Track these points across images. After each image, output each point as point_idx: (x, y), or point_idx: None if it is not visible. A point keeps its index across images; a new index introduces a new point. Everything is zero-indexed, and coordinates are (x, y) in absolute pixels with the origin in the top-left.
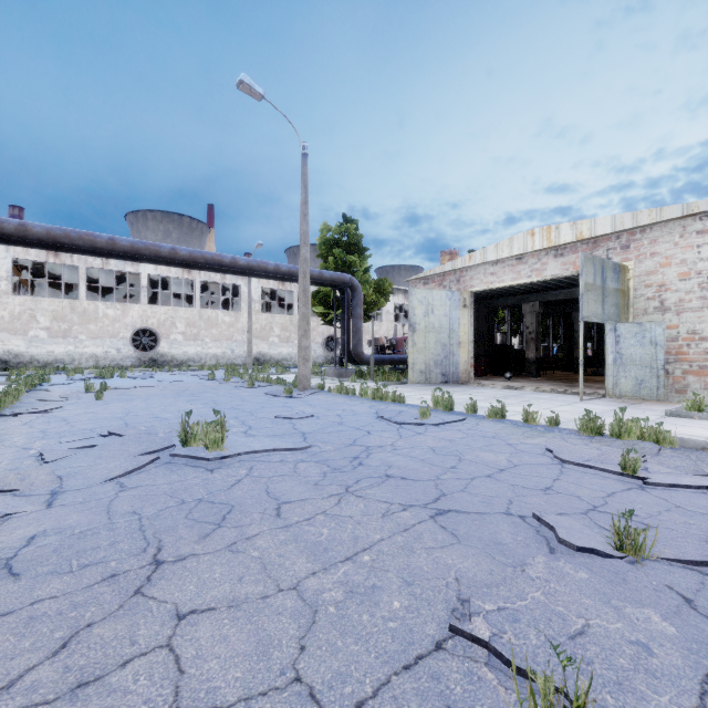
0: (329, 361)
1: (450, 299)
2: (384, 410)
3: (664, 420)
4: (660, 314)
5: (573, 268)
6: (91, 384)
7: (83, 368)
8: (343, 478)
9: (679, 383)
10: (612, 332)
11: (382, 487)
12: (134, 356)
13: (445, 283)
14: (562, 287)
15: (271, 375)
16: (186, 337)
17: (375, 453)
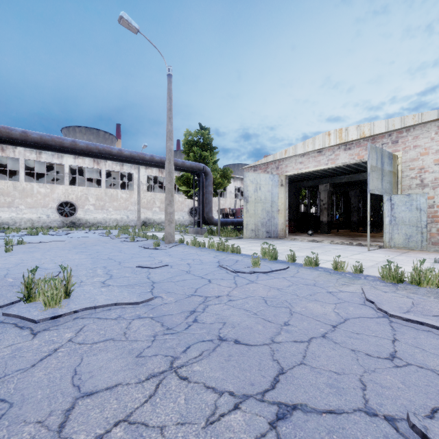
0: (192, 223)
1: (272, 180)
2: (224, 260)
3: (437, 267)
4: (421, 189)
5: (357, 157)
6: (9, 240)
7: (22, 228)
8: (172, 344)
9: (435, 237)
10: (388, 201)
11: (212, 359)
12: (59, 220)
13: (268, 170)
14: (345, 173)
15: (151, 233)
16: (96, 208)
17: (212, 305)
